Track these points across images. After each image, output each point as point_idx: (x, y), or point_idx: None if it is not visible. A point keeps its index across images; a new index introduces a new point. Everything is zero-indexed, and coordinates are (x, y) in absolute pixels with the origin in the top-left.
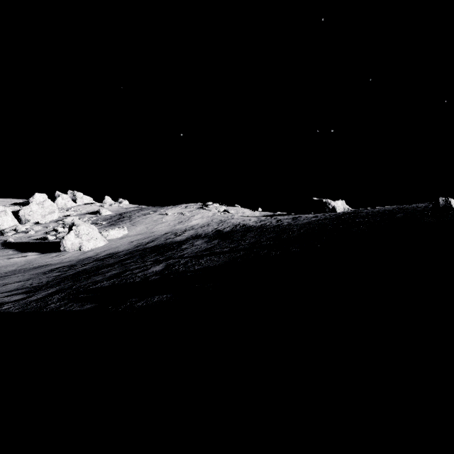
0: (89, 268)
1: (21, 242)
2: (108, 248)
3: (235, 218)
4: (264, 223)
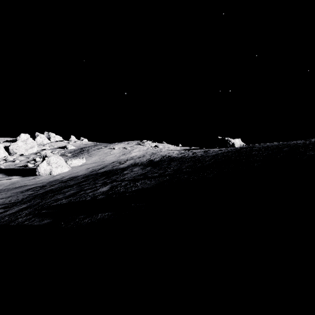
0: (55, 188)
1: (9, 168)
2: (70, 173)
3: (162, 151)
4: (184, 155)
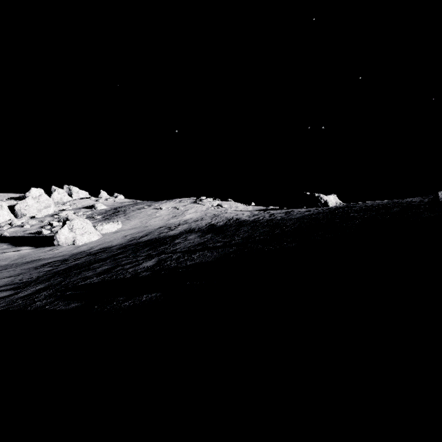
0: (81, 263)
1: (16, 236)
2: (101, 242)
3: (228, 213)
4: (258, 218)
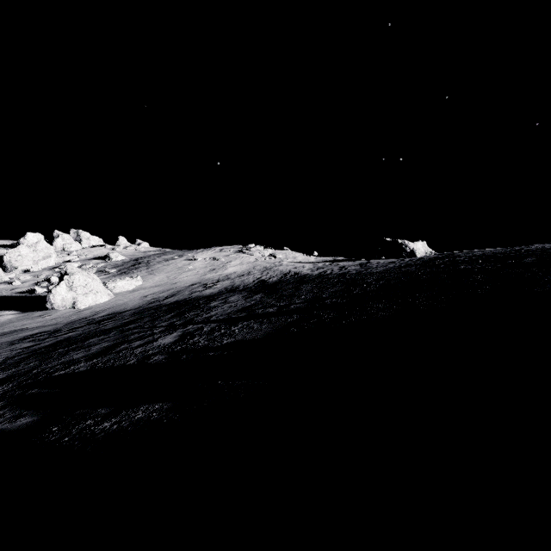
0: (75, 336)
1: (0, 296)
2: (112, 305)
3: (284, 265)
4: (324, 271)
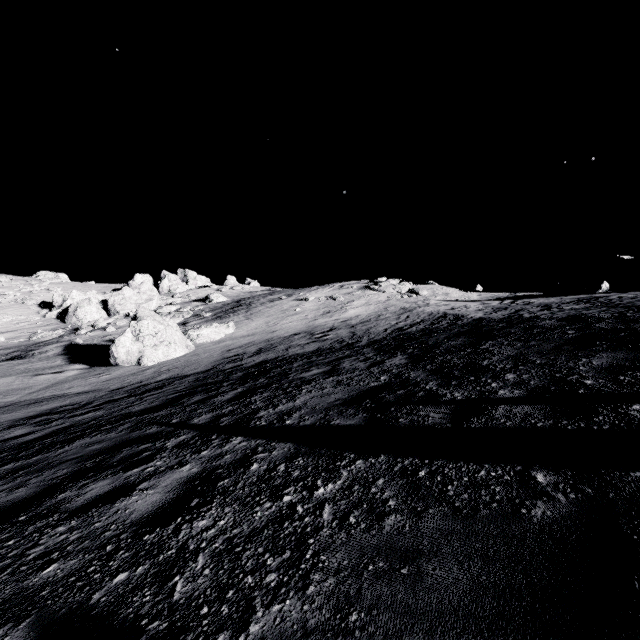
0: (82, 423)
1: (90, 344)
2: (182, 363)
3: (431, 305)
4: (514, 314)
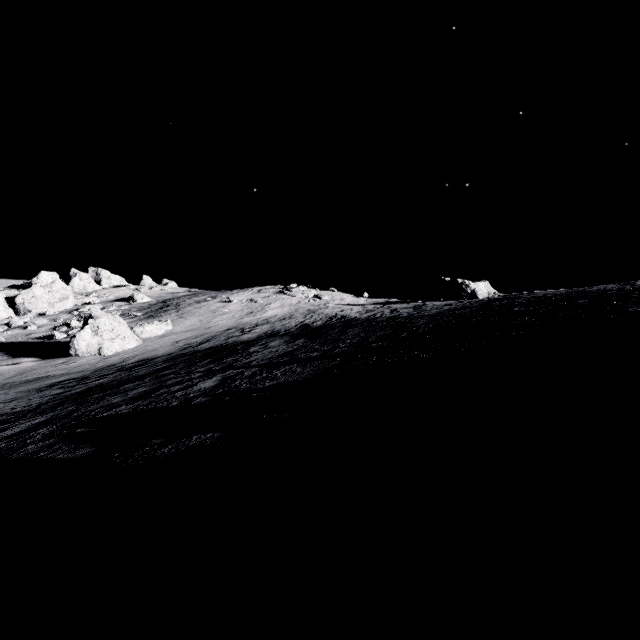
0: (107, 382)
1: (16, 342)
2: (141, 351)
3: (329, 307)
4: (373, 315)
